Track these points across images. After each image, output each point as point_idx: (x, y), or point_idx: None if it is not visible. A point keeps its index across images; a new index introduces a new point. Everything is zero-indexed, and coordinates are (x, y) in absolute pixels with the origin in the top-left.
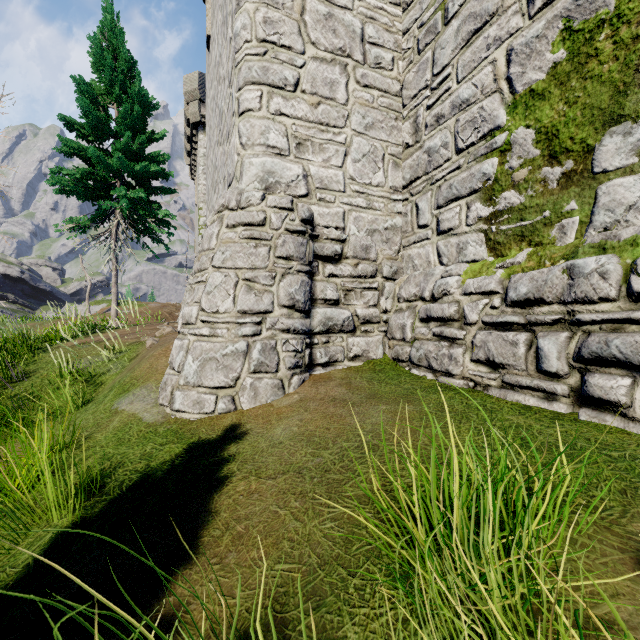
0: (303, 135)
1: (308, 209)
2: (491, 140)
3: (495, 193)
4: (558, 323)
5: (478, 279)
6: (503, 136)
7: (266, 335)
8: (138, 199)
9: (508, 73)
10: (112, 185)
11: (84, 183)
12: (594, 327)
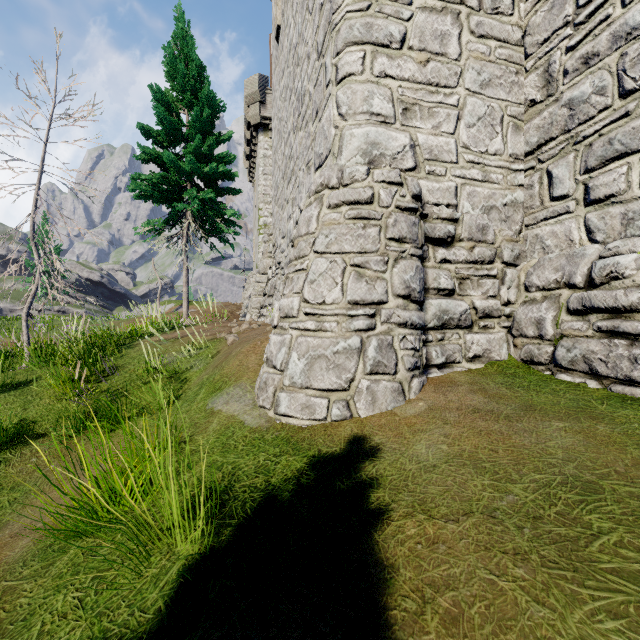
0: (410, 99)
1: (417, 184)
2: None
3: None
4: None
5: None
6: None
7: (381, 330)
8: (207, 200)
9: None
10: (183, 188)
11: (159, 187)
12: None
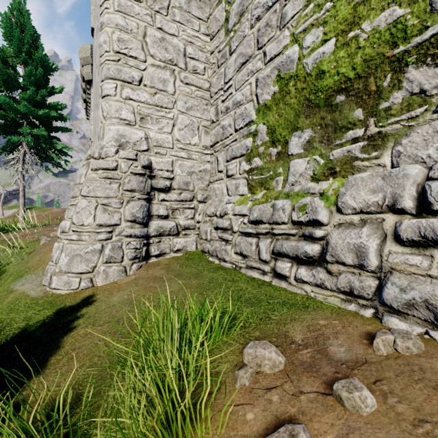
0: (145, 112)
1: (148, 159)
2: (249, 127)
3: (251, 158)
4: (268, 234)
5: (240, 206)
6: (254, 126)
7: (115, 239)
8: (41, 135)
9: (256, 92)
10: (20, 124)
11: None
12: (280, 237)
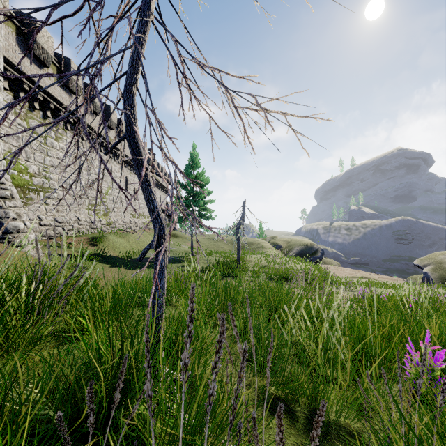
0: None
1: None
2: None
3: None
4: None
5: None
6: None
7: None
8: None
9: None
10: None
11: None
12: None
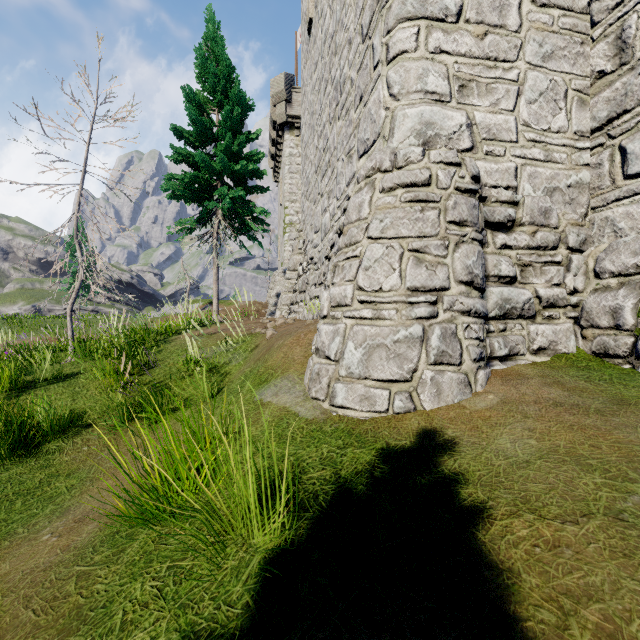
0: (467, 75)
1: (476, 165)
2: None
3: None
4: None
5: None
6: None
7: (444, 318)
8: (237, 198)
9: None
10: (213, 187)
11: (191, 187)
12: None
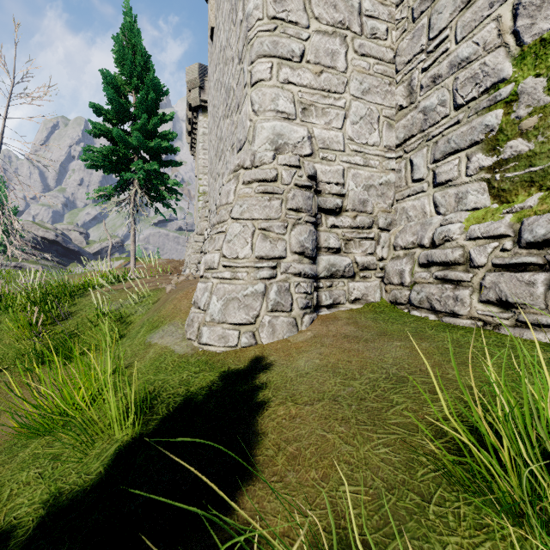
0: (308, 101)
1: (313, 167)
2: (495, 93)
3: (499, 143)
4: None
5: (484, 224)
6: (509, 88)
7: (281, 278)
8: (152, 171)
9: (514, 27)
10: (131, 160)
11: (109, 158)
12: None
